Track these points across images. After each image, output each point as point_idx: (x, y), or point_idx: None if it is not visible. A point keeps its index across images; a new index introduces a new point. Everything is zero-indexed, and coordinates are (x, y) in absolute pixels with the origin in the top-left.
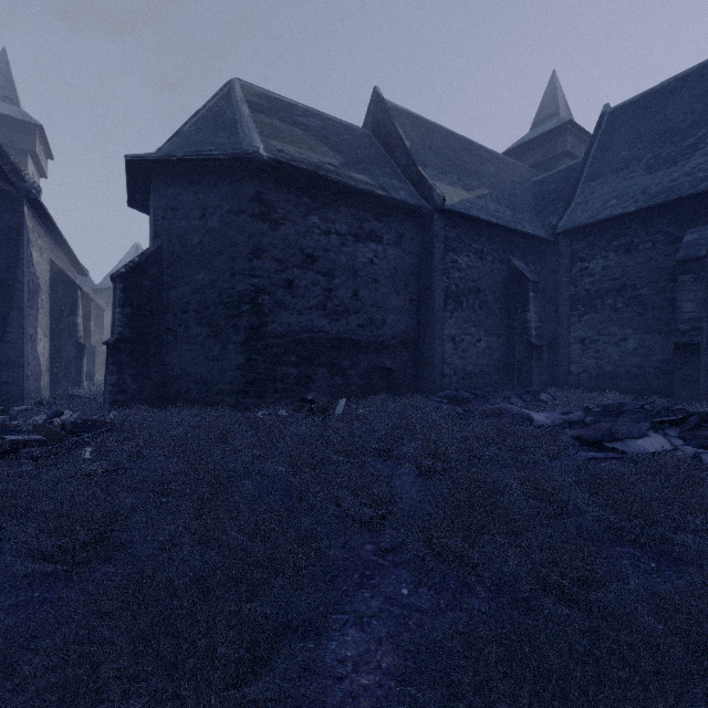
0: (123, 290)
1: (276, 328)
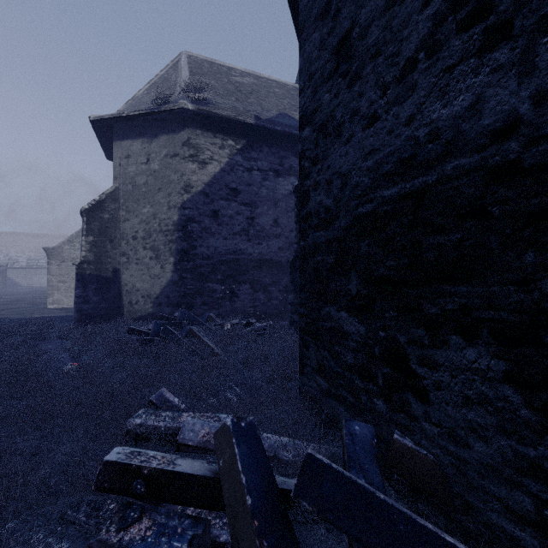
0: (297, 204)
1: (320, 199)
